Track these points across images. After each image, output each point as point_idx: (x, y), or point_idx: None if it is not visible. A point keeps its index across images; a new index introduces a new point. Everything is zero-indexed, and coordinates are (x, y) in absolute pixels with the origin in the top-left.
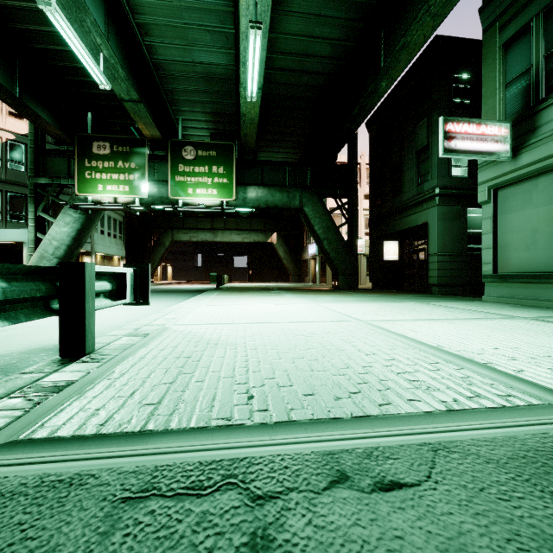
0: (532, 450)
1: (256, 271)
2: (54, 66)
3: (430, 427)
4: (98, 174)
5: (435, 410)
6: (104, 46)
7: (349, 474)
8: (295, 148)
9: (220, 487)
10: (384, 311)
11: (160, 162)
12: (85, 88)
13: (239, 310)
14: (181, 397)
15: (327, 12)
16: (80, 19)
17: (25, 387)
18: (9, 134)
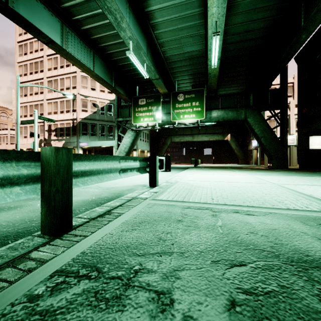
0: (309, 217)
1: (217, 157)
2: (125, 70)
3: (275, 210)
4: (140, 113)
5: (281, 208)
6: (146, 60)
7: (239, 212)
8: (242, 82)
9: (205, 209)
10: (294, 180)
11: (167, 104)
12: (136, 76)
13: (208, 176)
14: (191, 197)
15: (260, 5)
16: (139, 53)
17: (146, 191)
18: (108, 101)
